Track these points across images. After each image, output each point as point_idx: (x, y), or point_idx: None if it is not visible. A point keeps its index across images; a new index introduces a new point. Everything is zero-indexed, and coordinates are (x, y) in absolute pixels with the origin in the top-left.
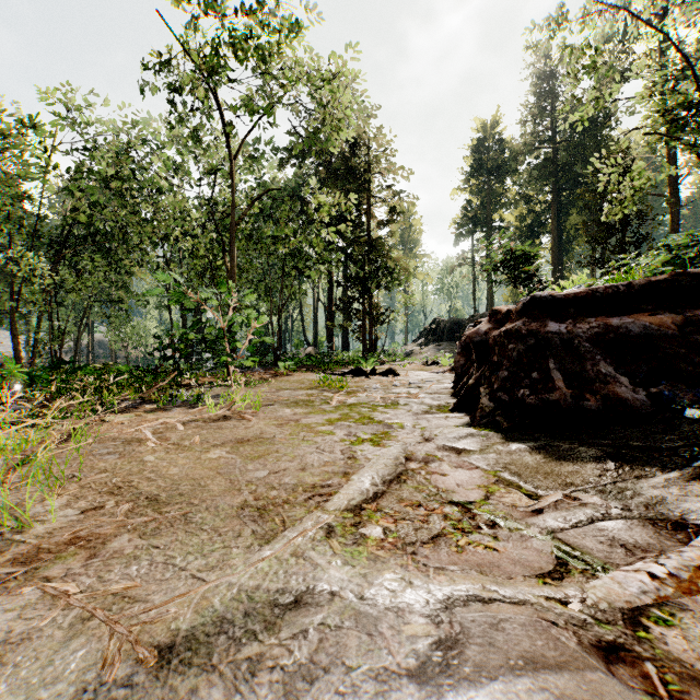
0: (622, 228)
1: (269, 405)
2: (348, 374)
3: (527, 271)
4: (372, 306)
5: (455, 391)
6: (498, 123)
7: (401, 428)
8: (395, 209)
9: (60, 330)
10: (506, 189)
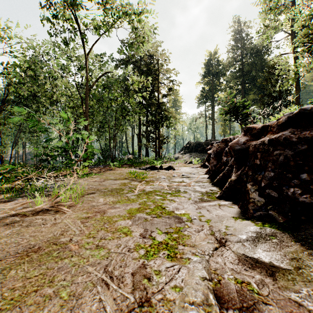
0: (280, 97)
1: (92, 193)
2: (147, 169)
3: (246, 112)
4: (159, 135)
5: (214, 181)
6: (217, 52)
7: (190, 221)
8: (170, 88)
9: (2, 146)
10: (220, 83)
